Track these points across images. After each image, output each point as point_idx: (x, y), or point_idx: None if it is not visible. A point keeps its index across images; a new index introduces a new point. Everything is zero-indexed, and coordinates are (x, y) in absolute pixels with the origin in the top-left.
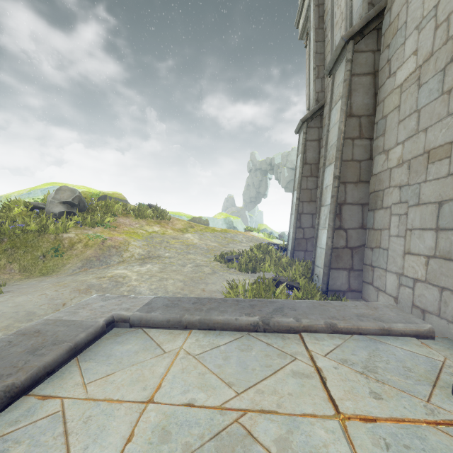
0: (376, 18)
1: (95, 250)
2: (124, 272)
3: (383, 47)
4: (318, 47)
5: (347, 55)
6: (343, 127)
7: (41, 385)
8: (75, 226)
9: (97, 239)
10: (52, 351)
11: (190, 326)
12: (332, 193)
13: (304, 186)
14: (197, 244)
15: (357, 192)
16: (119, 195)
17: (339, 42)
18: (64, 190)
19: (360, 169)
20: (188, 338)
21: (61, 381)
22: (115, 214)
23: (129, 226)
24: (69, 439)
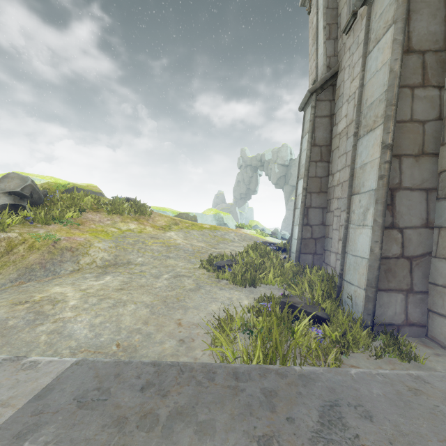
0: None
1: (41, 254)
2: (65, 292)
3: None
4: (330, 1)
5: None
6: (399, 67)
7: None
8: (23, 222)
9: (48, 240)
10: None
11: None
12: (380, 172)
13: (312, 173)
14: (180, 245)
15: (419, 171)
16: (94, 188)
17: None
18: (11, 178)
19: (424, 134)
20: None
21: None
22: (81, 209)
23: (98, 222)
24: None
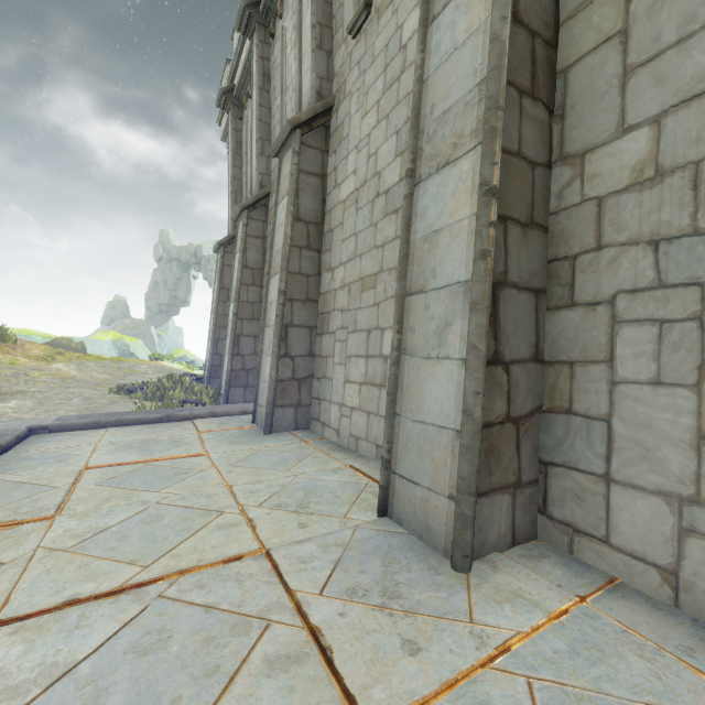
0: (264, 198)
1: None
2: None
3: (269, 221)
4: (236, 173)
5: (243, 220)
6: (240, 275)
7: (10, 451)
8: None
9: None
10: (6, 437)
11: (107, 425)
12: (232, 327)
13: (221, 311)
14: (77, 377)
15: (252, 327)
16: None
17: (237, 207)
18: None
19: (254, 309)
20: (109, 430)
21: (25, 449)
22: None
23: None
24: (61, 452)
